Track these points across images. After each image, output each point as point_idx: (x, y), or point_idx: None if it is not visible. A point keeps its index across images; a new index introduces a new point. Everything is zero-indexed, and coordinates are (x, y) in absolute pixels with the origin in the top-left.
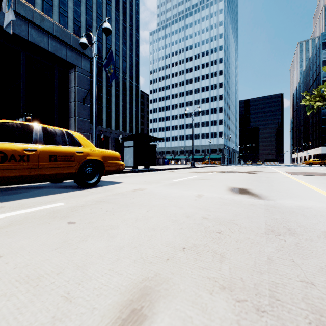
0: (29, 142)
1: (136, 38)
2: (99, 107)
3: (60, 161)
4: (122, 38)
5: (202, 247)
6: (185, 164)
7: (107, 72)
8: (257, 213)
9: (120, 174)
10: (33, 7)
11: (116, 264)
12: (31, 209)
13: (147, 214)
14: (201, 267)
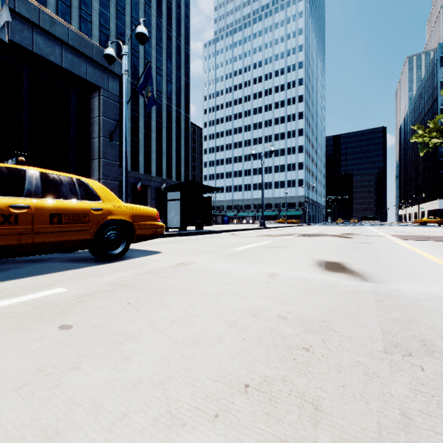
0: (18, 195)
1: (186, 51)
2: (134, 146)
3: (67, 222)
4: (166, 51)
5: (279, 383)
6: (252, 224)
7: (144, 96)
8: (364, 307)
9: (161, 238)
10: (40, 5)
11: (119, 429)
12: (11, 300)
13: (191, 310)
14: (279, 437)
